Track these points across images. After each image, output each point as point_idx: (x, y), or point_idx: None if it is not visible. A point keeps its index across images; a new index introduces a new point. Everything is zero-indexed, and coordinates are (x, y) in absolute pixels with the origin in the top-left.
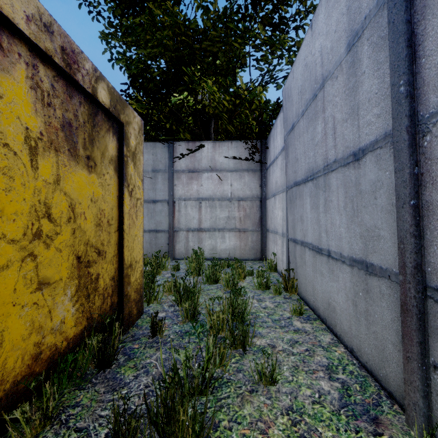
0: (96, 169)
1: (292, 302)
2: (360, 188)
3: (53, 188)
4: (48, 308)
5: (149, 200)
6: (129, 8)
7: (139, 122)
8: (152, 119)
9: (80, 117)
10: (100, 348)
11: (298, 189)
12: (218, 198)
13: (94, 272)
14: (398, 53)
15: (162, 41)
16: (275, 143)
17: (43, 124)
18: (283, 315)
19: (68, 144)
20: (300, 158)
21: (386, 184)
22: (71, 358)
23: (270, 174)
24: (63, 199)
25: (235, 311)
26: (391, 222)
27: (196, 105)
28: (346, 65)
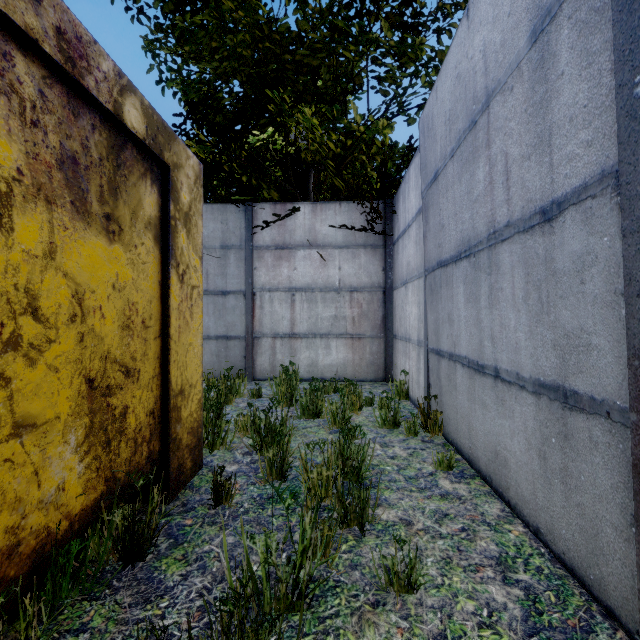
0: (123, 237)
1: (435, 448)
2: (553, 267)
3: (42, 265)
4: (34, 468)
5: (216, 292)
6: (185, 1)
7: (197, 166)
8: (221, 169)
9: (93, 150)
10: (128, 528)
11: (445, 272)
12: (320, 287)
13: (119, 404)
14: (632, 29)
15: (235, 50)
16: (406, 204)
17: (23, 156)
18: (422, 470)
19: (71, 192)
20: (447, 224)
21: (603, 258)
22: (76, 548)
23: (399, 252)
24: (61, 284)
25: (347, 463)
26: (613, 322)
27: (286, 147)
28: (529, 66)
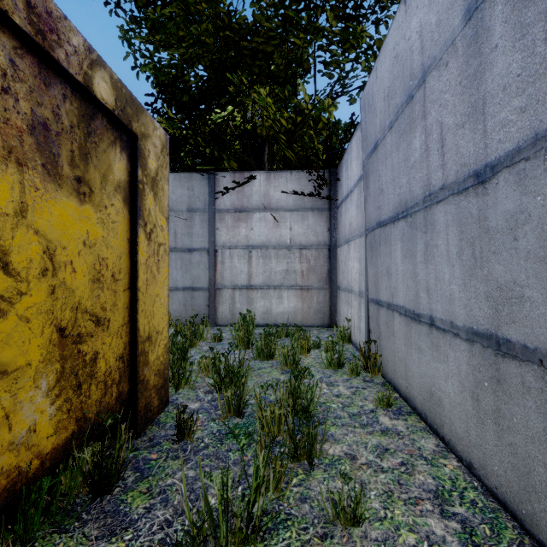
0: (93, 198)
1: (375, 387)
2: (487, 225)
3: (13, 222)
4: (4, 412)
5: (183, 249)
6: None
7: (163, 136)
8: (188, 142)
9: (64, 117)
10: (96, 464)
11: (384, 231)
12: (274, 245)
13: (90, 350)
14: None
15: (199, 38)
16: (349, 172)
17: None
18: (364, 407)
19: (43, 156)
20: (386, 188)
21: (536, 216)
22: (47, 484)
23: (342, 214)
24: (32, 240)
25: (297, 401)
26: (546, 276)
27: (244, 124)
28: (463, 42)
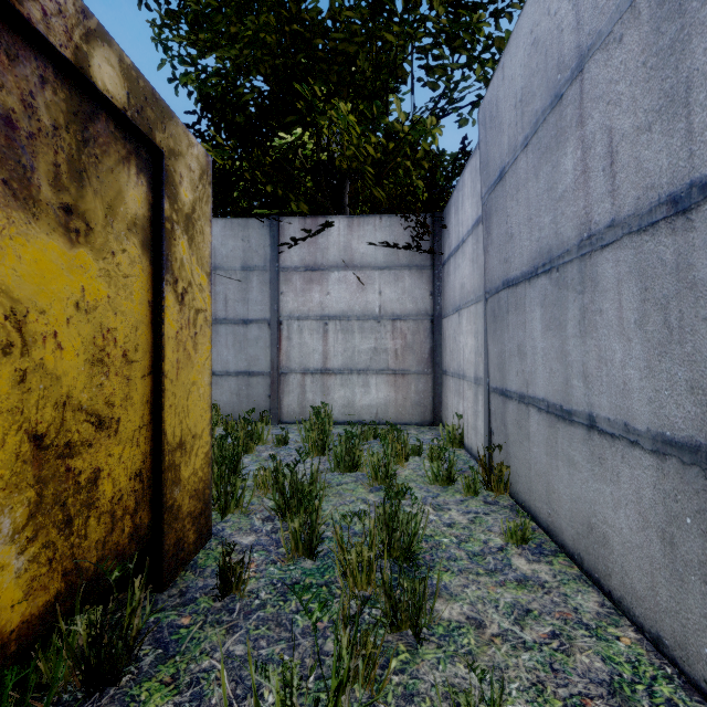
0: (92, 238)
1: (502, 513)
2: (692, 276)
3: None
4: None
5: (237, 320)
6: None
7: (203, 157)
8: (242, 177)
9: (42, 112)
10: (94, 641)
11: (514, 293)
12: (357, 315)
13: (86, 467)
14: None
15: (257, 35)
16: (460, 215)
17: None
18: (489, 543)
19: (4, 167)
20: (517, 232)
21: None
22: (12, 679)
23: (450, 273)
24: None
25: (394, 536)
26: None
27: (318, 153)
28: None
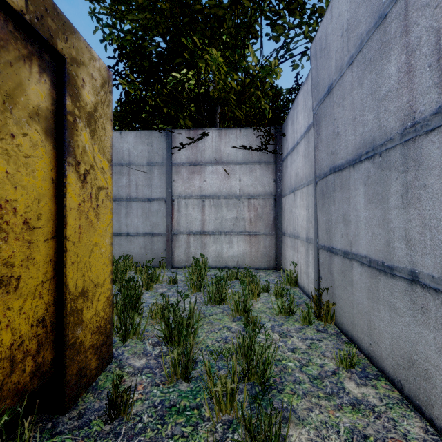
0: None
1: (331, 339)
2: None
3: None
4: None
5: (144, 199)
6: None
7: (104, 70)
8: (147, 102)
9: None
10: None
11: (339, 176)
12: (224, 195)
13: None
14: None
15: (156, 3)
16: (295, 126)
17: None
18: (324, 367)
19: None
20: (343, 130)
21: None
22: None
23: (288, 166)
24: None
25: (251, 364)
26: None
27: (198, 86)
28: None
